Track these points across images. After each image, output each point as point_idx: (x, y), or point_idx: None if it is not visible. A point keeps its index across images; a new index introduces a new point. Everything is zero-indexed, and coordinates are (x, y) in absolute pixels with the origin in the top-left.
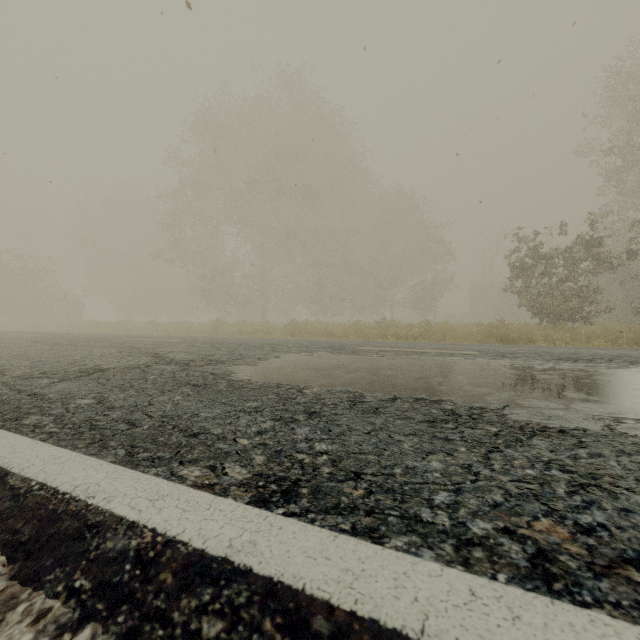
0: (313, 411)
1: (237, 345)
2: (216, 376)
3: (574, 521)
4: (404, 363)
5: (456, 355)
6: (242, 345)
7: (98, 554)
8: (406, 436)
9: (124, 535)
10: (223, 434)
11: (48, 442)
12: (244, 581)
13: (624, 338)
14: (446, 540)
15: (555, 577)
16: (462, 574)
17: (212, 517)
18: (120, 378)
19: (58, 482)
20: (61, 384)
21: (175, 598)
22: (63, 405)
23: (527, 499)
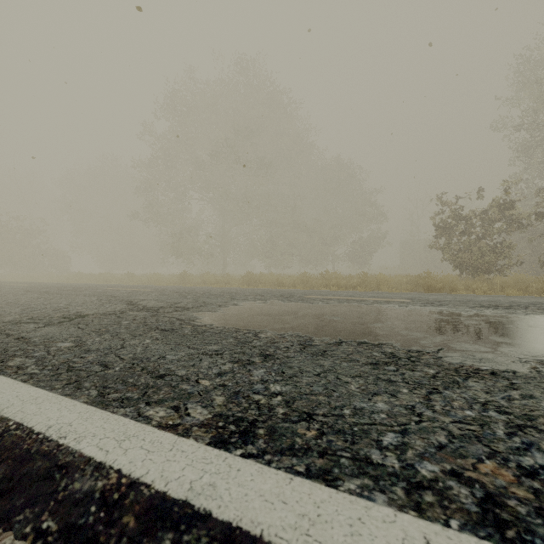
0: (268, 354)
1: (201, 294)
2: (182, 321)
3: (517, 463)
4: (346, 310)
5: (391, 303)
6: (205, 294)
7: (66, 495)
8: (352, 378)
9: (91, 476)
10: (187, 375)
11: (28, 383)
12: (203, 526)
13: (533, 287)
14: (397, 483)
15: (506, 524)
16: (415, 520)
17: (174, 458)
18: (97, 323)
19: (33, 422)
20: (45, 329)
21: (137, 543)
22: (45, 348)
23: (470, 440)
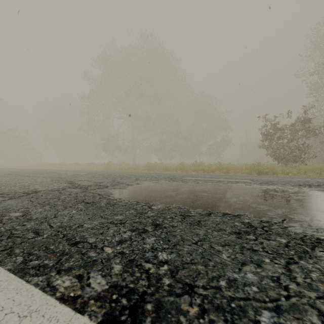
0: (158, 223)
1: (117, 176)
2: (101, 196)
3: None
4: (211, 188)
5: (239, 182)
6: (120, 176)
7: None
8: (223, 246)
9: None
10: (95, 243)
11: None
12: None
13: None
14: None
15: None
16: None
17: None
18: (44, 197)
19: None
20: (8, 201)
21: None
22: (1, 217)
23: None
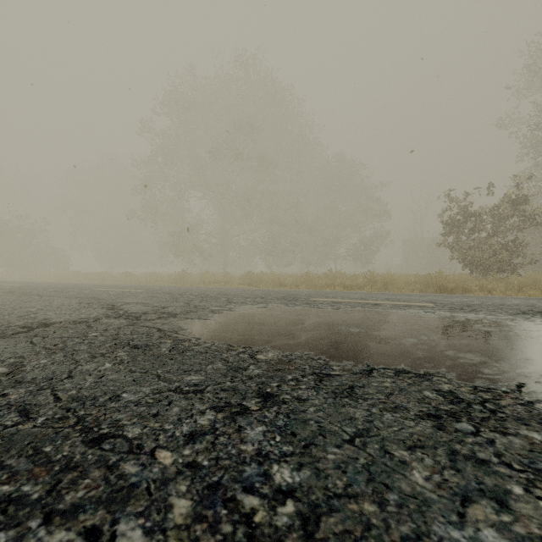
0: (269, 392)
1: (195, 295)
2: (162, 333)
3: None
4: (363, 317)
5: (413, 307)
6: (200, 295)
7: None
8: (410, 450)
9: None
10: (139, 439)
11: None
12: None
13: None
14: None
15: None
16: None
17: None
18: (58, 336)
19: None
20: None
21: None
22: None
23: None
